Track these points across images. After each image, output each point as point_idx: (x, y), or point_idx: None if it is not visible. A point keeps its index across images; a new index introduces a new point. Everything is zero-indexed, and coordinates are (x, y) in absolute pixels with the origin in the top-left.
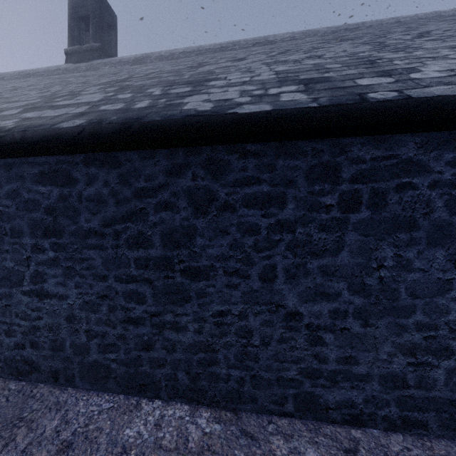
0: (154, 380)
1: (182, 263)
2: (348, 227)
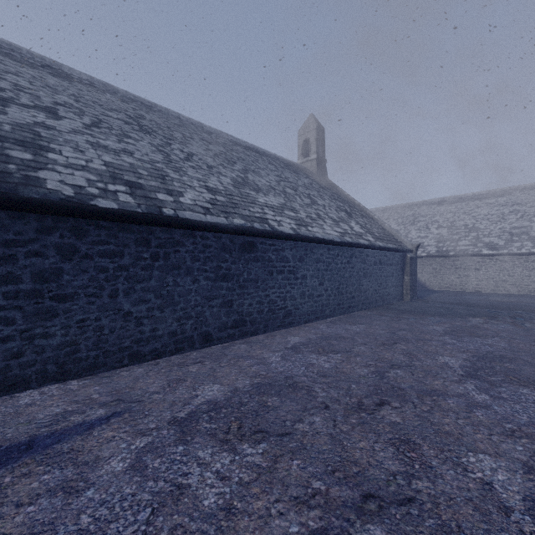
0: (25, 377)
1: (52, 292)
2: (154, 268)
